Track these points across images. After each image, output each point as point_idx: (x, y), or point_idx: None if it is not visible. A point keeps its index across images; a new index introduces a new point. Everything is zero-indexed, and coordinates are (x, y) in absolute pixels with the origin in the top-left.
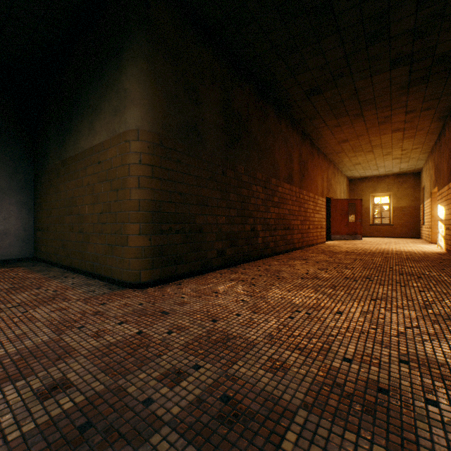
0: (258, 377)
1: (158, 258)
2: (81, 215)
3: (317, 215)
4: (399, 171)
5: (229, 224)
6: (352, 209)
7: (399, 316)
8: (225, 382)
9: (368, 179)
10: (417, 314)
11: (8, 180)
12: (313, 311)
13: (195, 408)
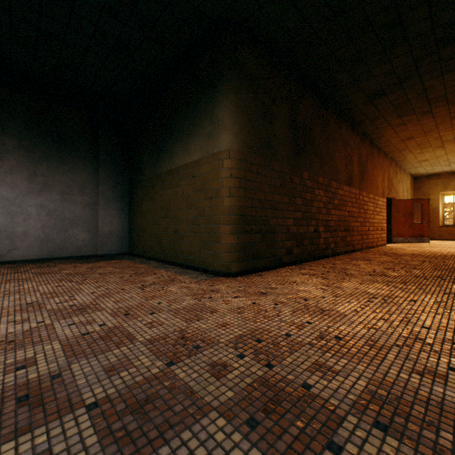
0: (356, 330)
1: (243, 254)
2: (175, 219)
3: (377, 216)
4: None
5: (295, 225)
6: (417, 209)
7: None
8: (334, 331)
9: (437, 176)
10: None
11: (112, 191)
12: (388, 298)
13: (320, 340)
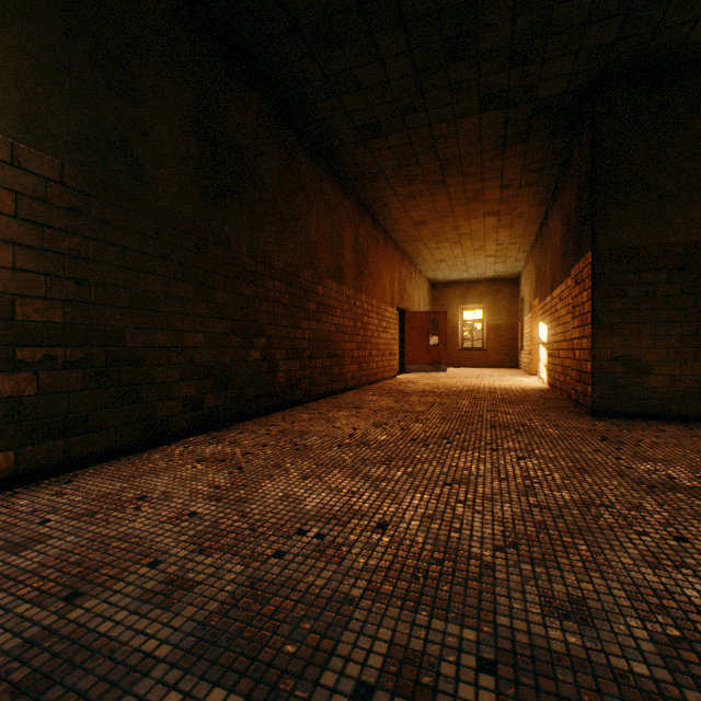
0: None
1: (5, 428)
2: None
3: (384, 334)
4: (495, 275)
5: (213, 348)
6: (436, 327)
7: (487, 518)
8: None
9: (457, 284)
10: (514, 511)
11: None
12: (335, 526)
13: None
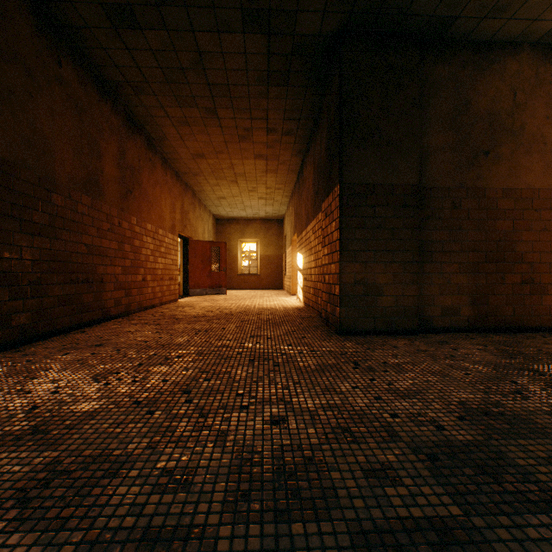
0: None
1: None
2: None
3: (163, 259)
4: (266, 216)
5: None
6: None
7: None
8: None
9: (237, 221)
10: None
11: None
12: None
13: None
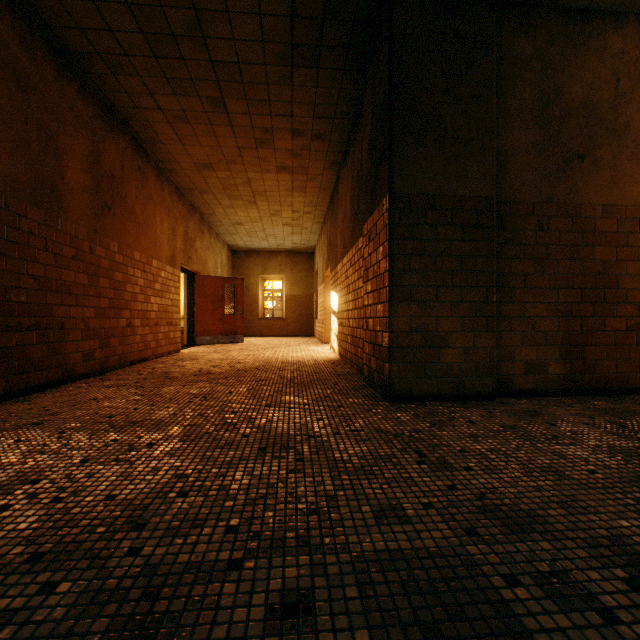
0: None
1: None
2: None
3: (158, 299)
4: (293, 247)
5: None
6: None
7: None
8: None
9: (258, 253)
10: None
11: None
12: None
13: None
